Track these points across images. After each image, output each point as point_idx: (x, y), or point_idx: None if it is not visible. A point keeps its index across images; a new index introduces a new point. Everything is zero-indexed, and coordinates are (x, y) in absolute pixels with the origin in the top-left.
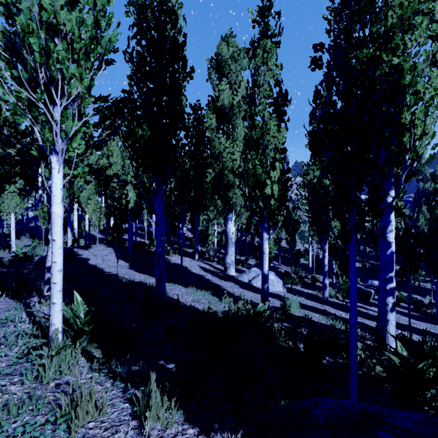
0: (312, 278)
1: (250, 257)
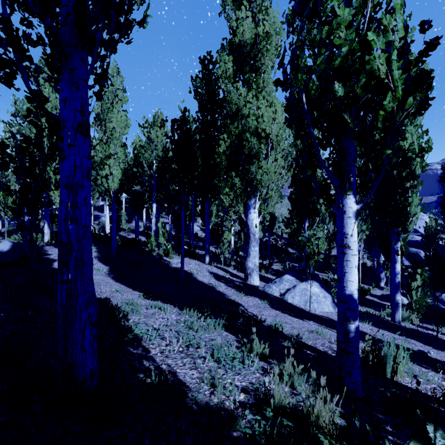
0: (360, 290)
1: (274, 261)
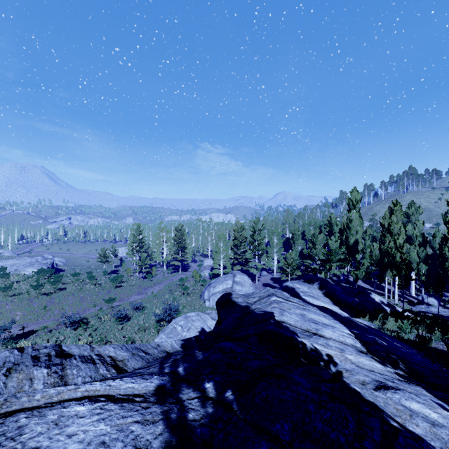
0: None
1: None
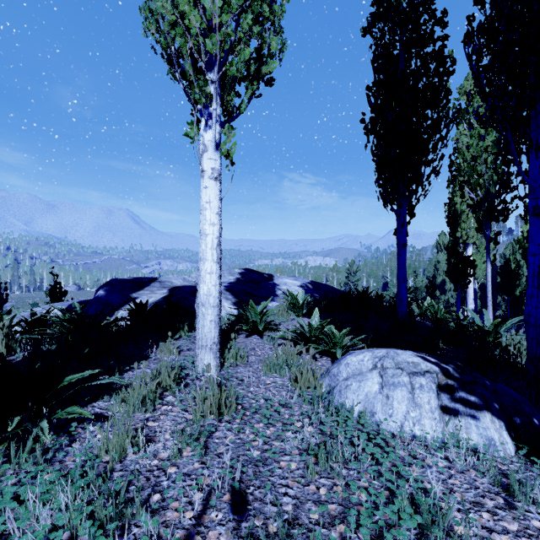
0: None
1: None
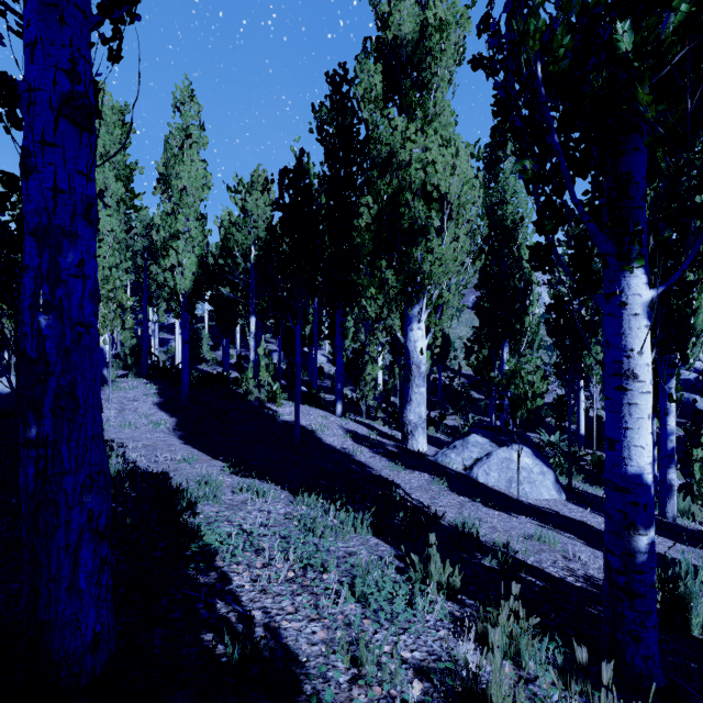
0: (597, 461)
1: (449, 412)
